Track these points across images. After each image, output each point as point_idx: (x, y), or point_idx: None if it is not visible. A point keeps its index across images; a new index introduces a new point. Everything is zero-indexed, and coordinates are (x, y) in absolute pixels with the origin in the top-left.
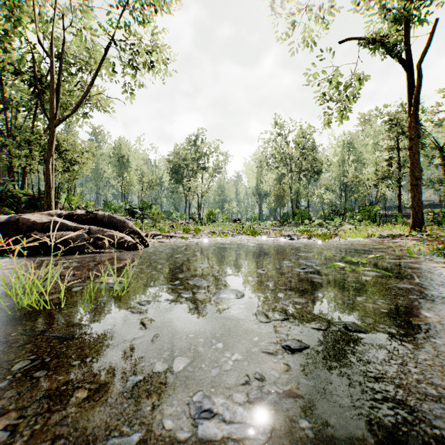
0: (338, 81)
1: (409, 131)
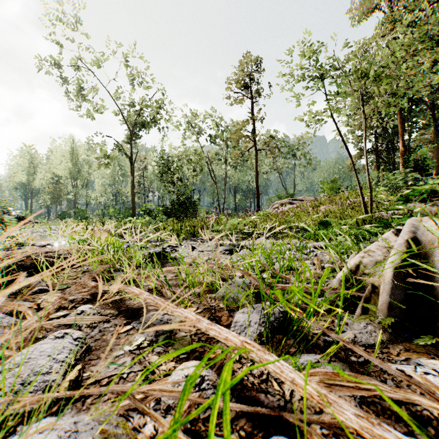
0: (105, 154)
1: (132, 185)
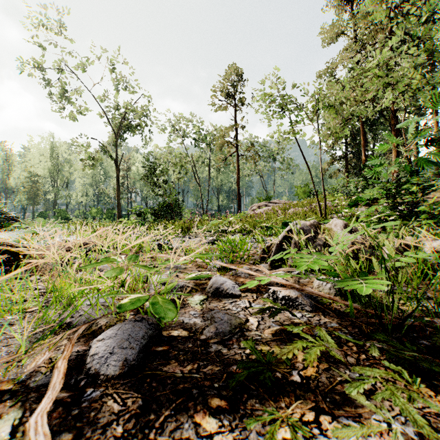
0: (90, 156)
1: (117, 187)
